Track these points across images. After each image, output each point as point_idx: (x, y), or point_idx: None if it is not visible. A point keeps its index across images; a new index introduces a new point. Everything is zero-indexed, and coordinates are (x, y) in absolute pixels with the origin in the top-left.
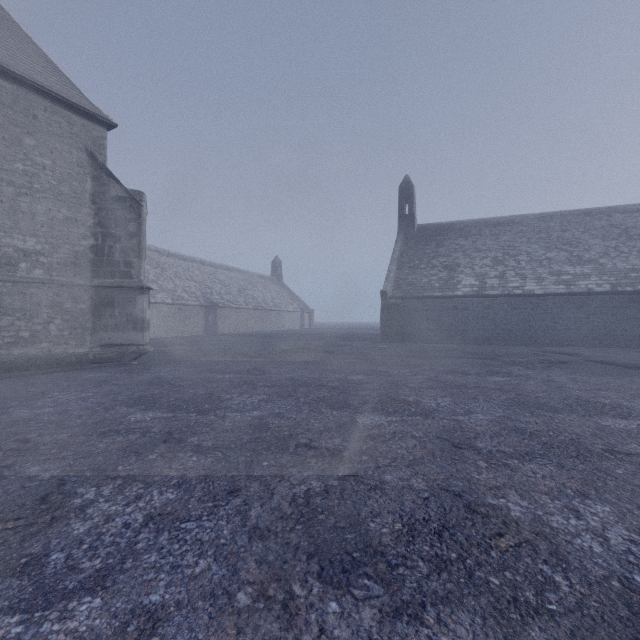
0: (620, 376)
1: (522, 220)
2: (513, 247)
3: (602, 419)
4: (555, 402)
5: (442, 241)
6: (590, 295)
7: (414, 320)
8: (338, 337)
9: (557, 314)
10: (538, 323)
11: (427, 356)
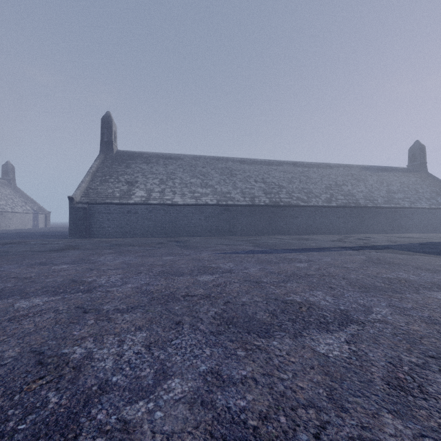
0: (164, 256)
1: (184, 157)
2: (174, 173)
3: (30, 299)
4: (40, 286)
5: (131, 164)
6: (207, 206)
7: (98, 220)
8: (42, 235)
9: (190, 217)
10: (180, 222)
11: (68, 249)
